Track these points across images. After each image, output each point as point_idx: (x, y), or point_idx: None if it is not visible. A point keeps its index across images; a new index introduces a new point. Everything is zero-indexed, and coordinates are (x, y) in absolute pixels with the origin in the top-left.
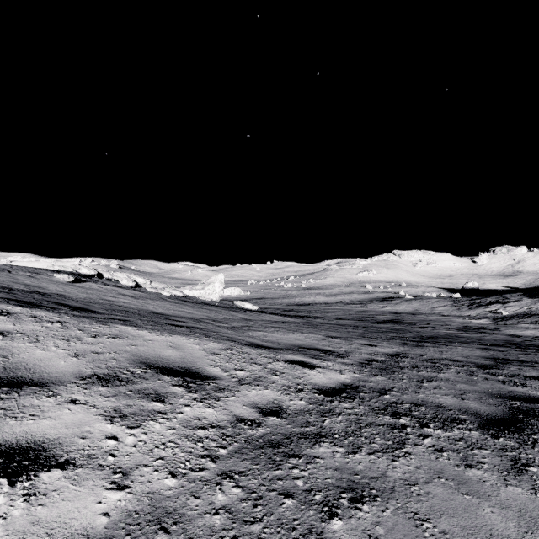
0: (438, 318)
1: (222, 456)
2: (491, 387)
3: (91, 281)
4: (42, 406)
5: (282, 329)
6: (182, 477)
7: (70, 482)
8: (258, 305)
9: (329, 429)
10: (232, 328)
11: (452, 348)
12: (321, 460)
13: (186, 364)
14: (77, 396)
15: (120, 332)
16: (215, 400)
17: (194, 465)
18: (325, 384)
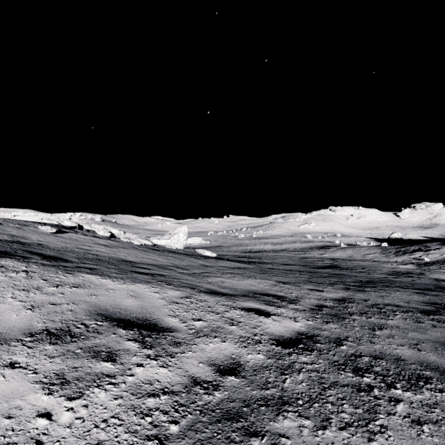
0: (370, 264)
1: (173, 436)
2: (442, 336)
3: (72, 232)
4: None
5: (237, 275)
6: None
7: None
8: (216, 252)
9: (291, 391)
10: (192, 275)
11: (391, 292)
12: (287, 440)
13: (144, 314)
14: (19, 357)
15: (83, 281)
16: (170, 357)
17: None
18: (281, 333)
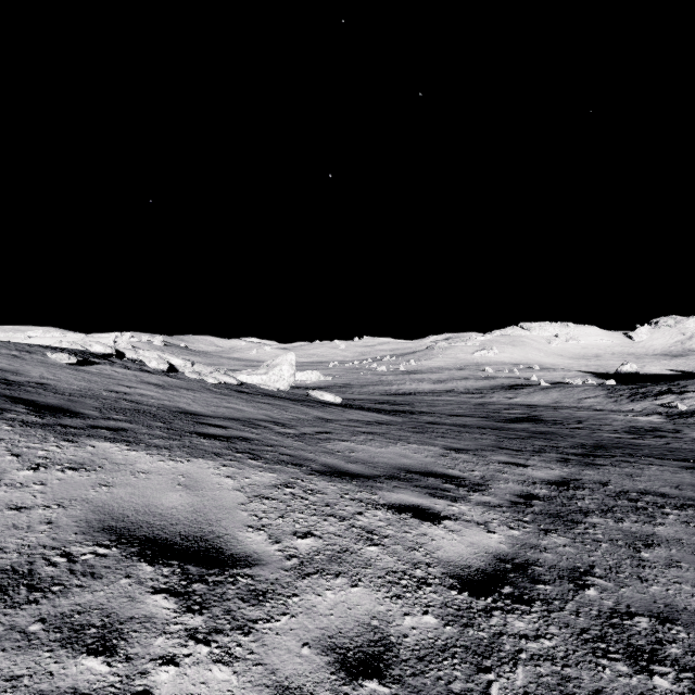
0: (590, 414)
1: None
2: None
3: (105, 363)
4: None
5: (378, 437)
6: None
7: None
8: (342, 394)
9: None
10: (300, 437)
11: (642, 468)
12: None
13: (199, 526)
14: None
15: (92, 456)
16: (239, 633)
17: None
18: (465, 561)
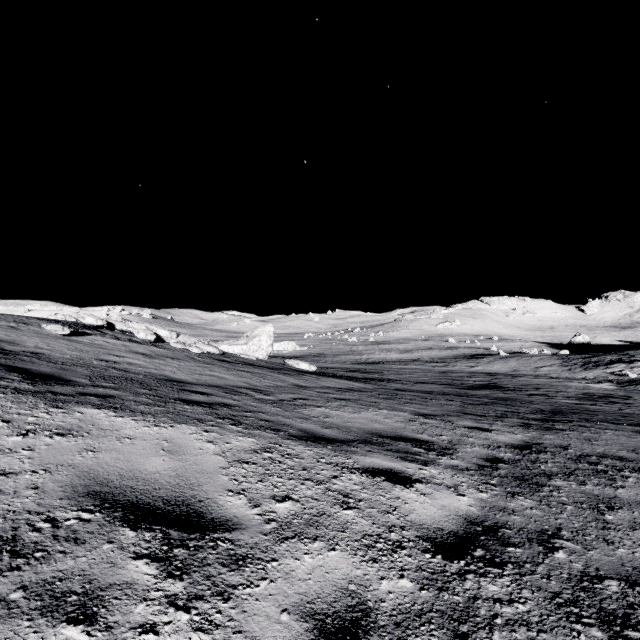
0: (546, 382)
1: None
2: None
3: (97, 334)
4: None
5: (350, 403)
6: None
7: None
8: (316, 363)
9: None
10: (278, 403)
11: (599, 432)
12: None
13: (181, 490)
14: None
15: (79, 422)
16: (219, 599)
17: None
18: (438, 523)
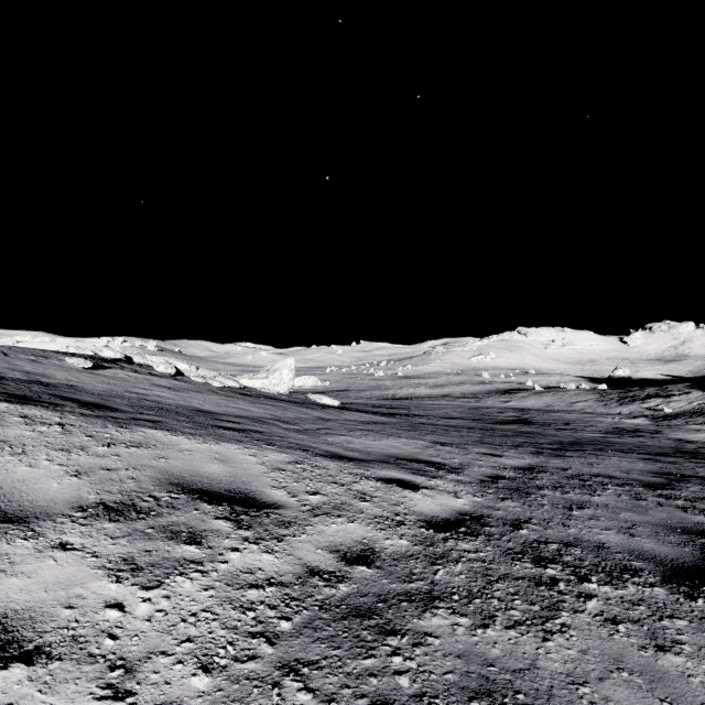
0: (579, 417)
1: (284, 634)
2: (669, 517)
3: (116, 368)
4: (13, 554)
5: (372, 433)
6: (219, 674)
7: (37, 688)
8: (339, 399)
9: (445, 585)
10: (304, 432)
11: (605, 458)
12: (435, 639)
13: (237, 485)
14: (70, 537)
15: (145, 438)
16: (276, 540)
17: (240, 650)
18: (435, 513)
